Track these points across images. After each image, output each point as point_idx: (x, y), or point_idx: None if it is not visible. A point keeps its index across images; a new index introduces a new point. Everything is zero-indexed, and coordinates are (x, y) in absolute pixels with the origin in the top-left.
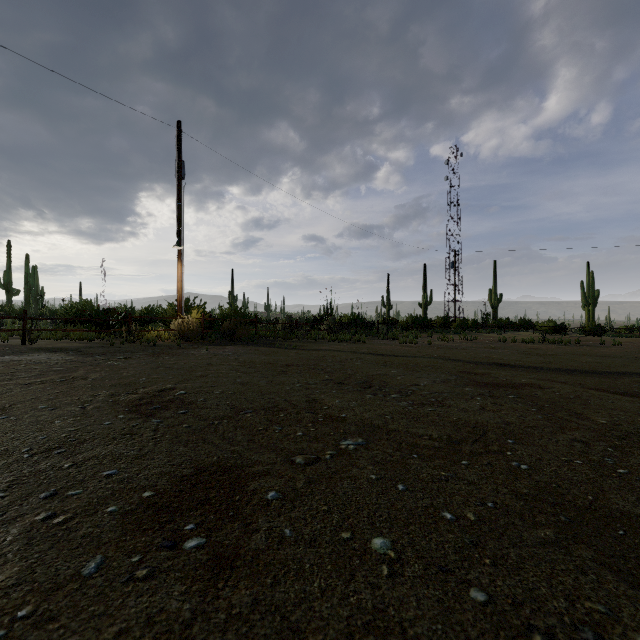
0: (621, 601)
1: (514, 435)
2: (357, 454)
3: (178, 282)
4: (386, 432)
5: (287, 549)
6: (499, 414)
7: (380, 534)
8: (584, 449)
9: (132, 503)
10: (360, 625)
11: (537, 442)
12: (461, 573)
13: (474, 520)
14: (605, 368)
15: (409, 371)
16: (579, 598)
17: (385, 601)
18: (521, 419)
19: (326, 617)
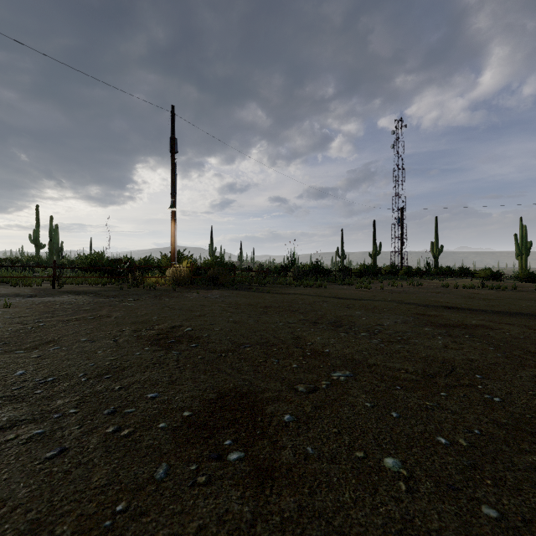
0: None
1: (480, 371)
2: (348, 384)
3: (172, 237)
4: (367, 366)
5: (314, 464)
6: (462, 352)
7: (389, 454)
8: None
9: (177, 421)
10: (394, 532)
11: (503, 377)
12: (469, 491)
13: (466, 445)
14: None
15: (370, 313)
16: None
17: (410, 513)
18: (483, 356)
19: (364, 524)
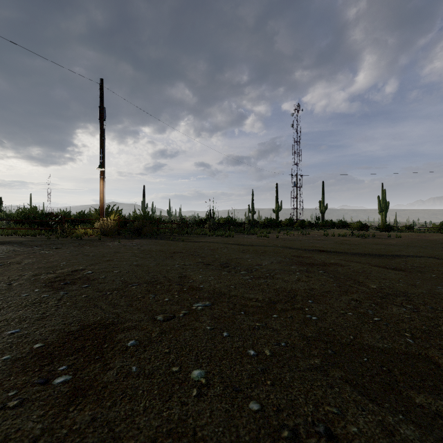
0: (349, 405)
1: (314, 297)
2: (202, 312)
3: (100, 194)
4: (228, 297)
5: (129, 381)
6: (308, 283)
7: (200, 367)
8: (357, 305)
9: (24, 352)
10: (165, 431)
11: (327, 301)
12: (248, 391)
13: (269, 355)
14: (387, 252)
15: (258, 255)
16: (323, 404)
17: (188, 414)
18: (321, 286)
19: (141, 427)
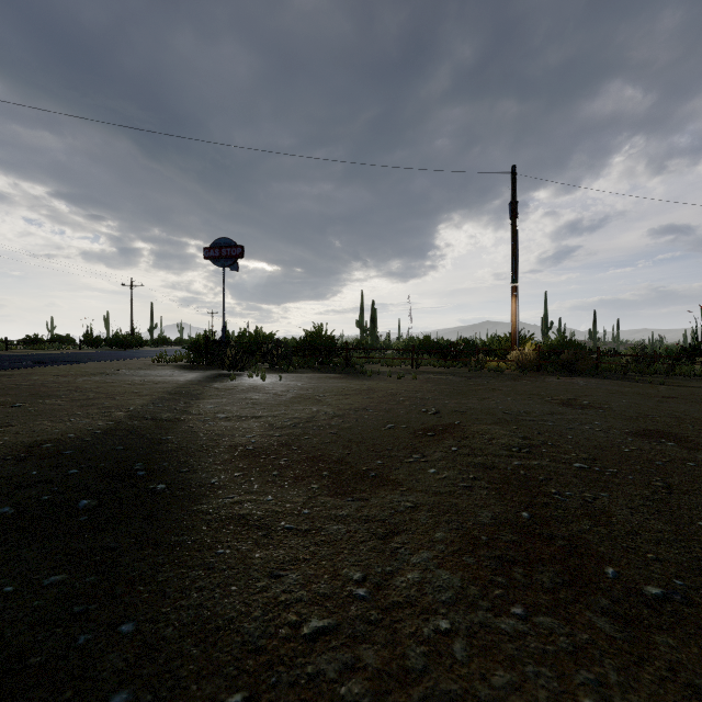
0: None
1: None
2: None
3: (512, 316)
4: None
5: None
6: None
7: None
8: None
9: (623, 431)
10: None
11: None
12: None
13: None
14: None
15: None
16: None
17: None
18: None
19: None
